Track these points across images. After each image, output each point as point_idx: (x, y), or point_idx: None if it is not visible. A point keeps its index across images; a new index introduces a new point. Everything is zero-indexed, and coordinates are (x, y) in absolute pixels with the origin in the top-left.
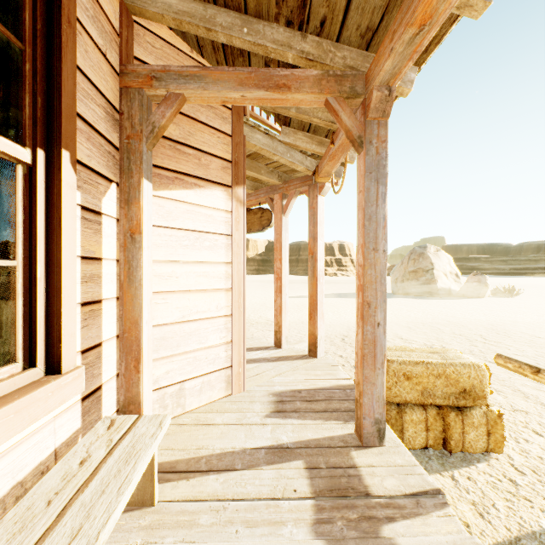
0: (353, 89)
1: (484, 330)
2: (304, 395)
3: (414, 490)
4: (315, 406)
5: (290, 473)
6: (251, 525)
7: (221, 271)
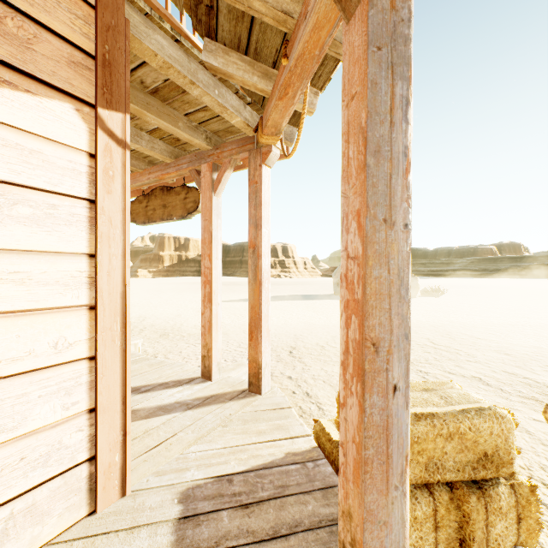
0: None
1: (429, 333)
2: (238, 489)
3: None
4: (256, 522)
5: None
6: None
7: (68, 270)
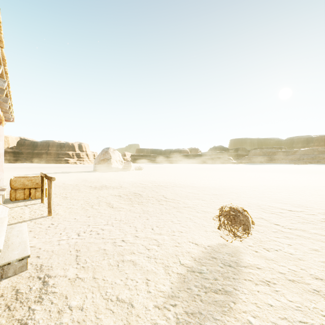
0: None
1: (103, 179)
2: None
3: None
4: None
5: None
6: None
7: None
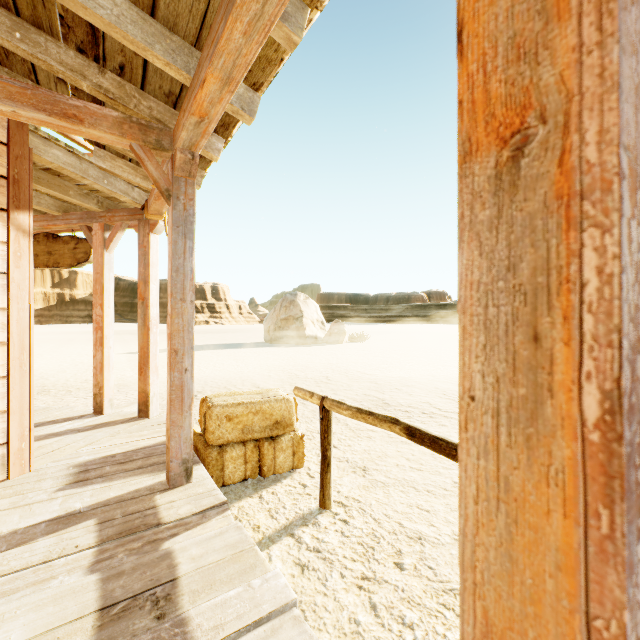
0: (160, 143)
1: (331, 372)
2: (118, 458)
3: (205, 507)
4: (129, 466)
5: (76, 534)
6: (9, 594)
7: None
